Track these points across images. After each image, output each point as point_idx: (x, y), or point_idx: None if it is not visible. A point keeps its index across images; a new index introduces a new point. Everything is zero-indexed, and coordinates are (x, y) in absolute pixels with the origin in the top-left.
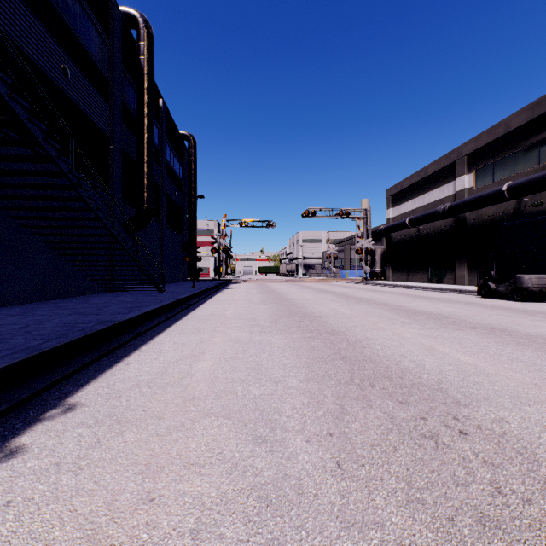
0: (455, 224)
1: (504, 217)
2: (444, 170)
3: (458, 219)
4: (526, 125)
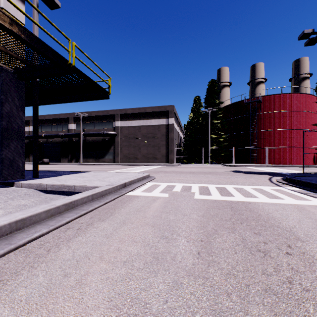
0: (30, 142)
1: (44, 142)
2: (26, 121)
3: (31, 140)
4: (49, 119)
